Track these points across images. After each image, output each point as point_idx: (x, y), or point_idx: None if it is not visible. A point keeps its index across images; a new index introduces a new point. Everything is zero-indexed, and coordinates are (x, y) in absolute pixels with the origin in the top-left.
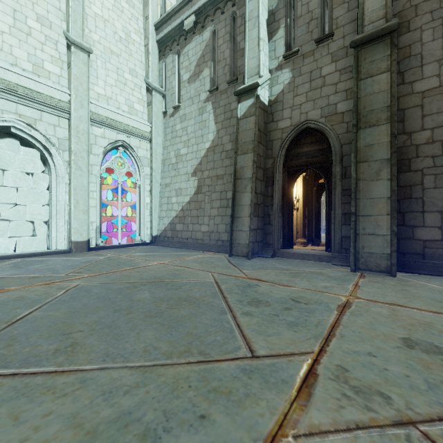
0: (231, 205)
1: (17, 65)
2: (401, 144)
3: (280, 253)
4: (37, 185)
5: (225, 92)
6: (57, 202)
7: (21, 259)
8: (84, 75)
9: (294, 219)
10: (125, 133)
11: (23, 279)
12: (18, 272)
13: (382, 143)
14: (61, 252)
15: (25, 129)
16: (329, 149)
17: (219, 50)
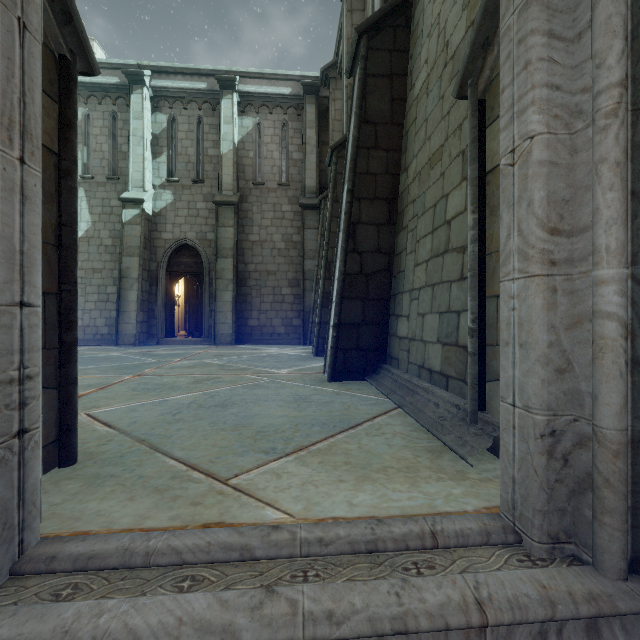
0: (117, 300)
1: None
2: (242, 269)
3: (164, 341)
4: None
5: (103, 185)
6: None
7: None
8: None
9: (176, 314)
10: None
11: None
12: None
13: (229, 269)
14: None
15: None
16: (202, 264)
17: (95, 139)
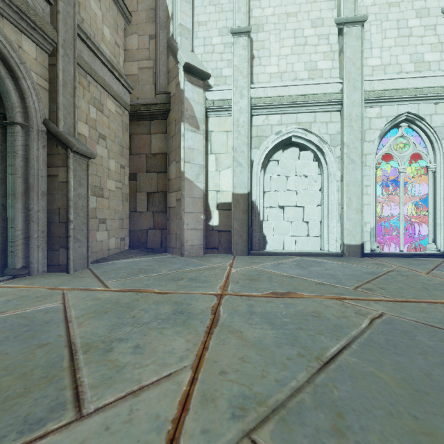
0: None
1: (296, 78)
2: None
3: None
4: (311, 186)
5: None
6: (328, 202)
7: (301, 258)
8: (357, 52)
9: None
10: (410, 102)
11: (310, 283)
12: (302, 273)
13: None
14: (333, 254)
15: (303, 135)
16: None
17: None
